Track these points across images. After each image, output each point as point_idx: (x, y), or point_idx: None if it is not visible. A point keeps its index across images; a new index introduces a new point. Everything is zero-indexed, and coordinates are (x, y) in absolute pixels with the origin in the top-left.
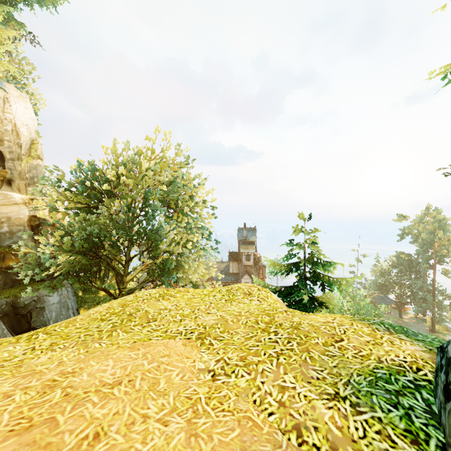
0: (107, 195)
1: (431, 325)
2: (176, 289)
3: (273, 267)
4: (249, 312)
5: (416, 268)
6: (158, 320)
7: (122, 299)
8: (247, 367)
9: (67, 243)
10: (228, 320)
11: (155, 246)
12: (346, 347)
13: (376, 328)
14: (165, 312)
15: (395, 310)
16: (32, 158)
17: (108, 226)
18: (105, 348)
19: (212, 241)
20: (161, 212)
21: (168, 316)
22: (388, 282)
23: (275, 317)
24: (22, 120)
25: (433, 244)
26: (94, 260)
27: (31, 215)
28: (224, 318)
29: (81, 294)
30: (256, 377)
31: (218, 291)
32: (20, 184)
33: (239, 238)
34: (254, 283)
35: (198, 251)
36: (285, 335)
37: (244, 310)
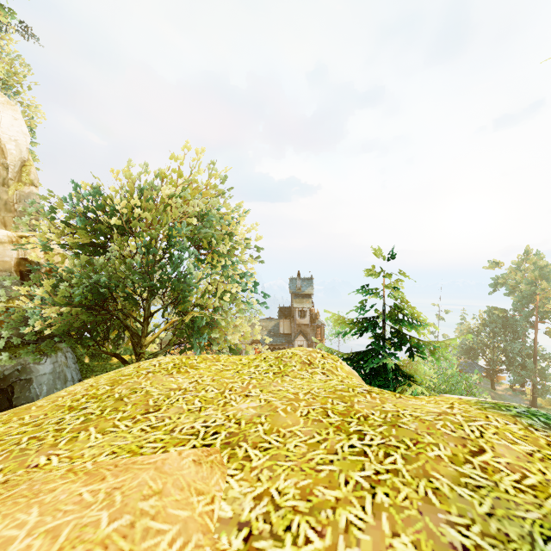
0: (119, 231)
1: (532, 398)
2: (200, 357)
3: (339, 324)
4: (310, 394)
5: (512, 327)
6: (163, 410)
7: (117, 372)
8: (316, 516)
9: (62, 293)
10: (278, 409)
11: (182, 299)
12: (494, 465)
13: (529, 423)
14: (178, 394)
15: (486, 379)
16: (22, 184)
17: (122, 273)
18: (43, 473)
19: (257, 291)
20: (190, 254)
21: (181, 400)
22: (477, 345)
23: (355, 403)
24: (9, 133)
25: (533, 297)
26: (100, 316)
27: (20, 257)
28: (271, 404)
29: (88, 360)
30: (336, 544)
31: (262, 359)
32: (6, 217)
33: (292, 290)
34: (310, 346)
35: (238, 304)
36: (377, 440)
37: (304, 390)
